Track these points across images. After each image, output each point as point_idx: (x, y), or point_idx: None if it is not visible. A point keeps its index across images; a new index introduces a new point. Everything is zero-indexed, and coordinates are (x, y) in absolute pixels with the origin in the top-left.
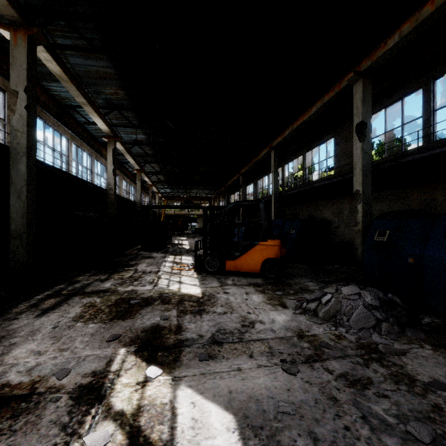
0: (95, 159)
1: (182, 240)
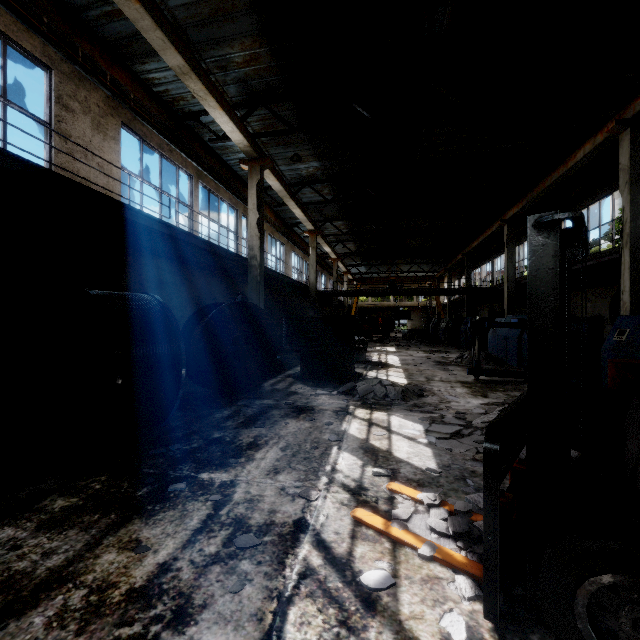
0: (244, 215)
1: (386, 354)
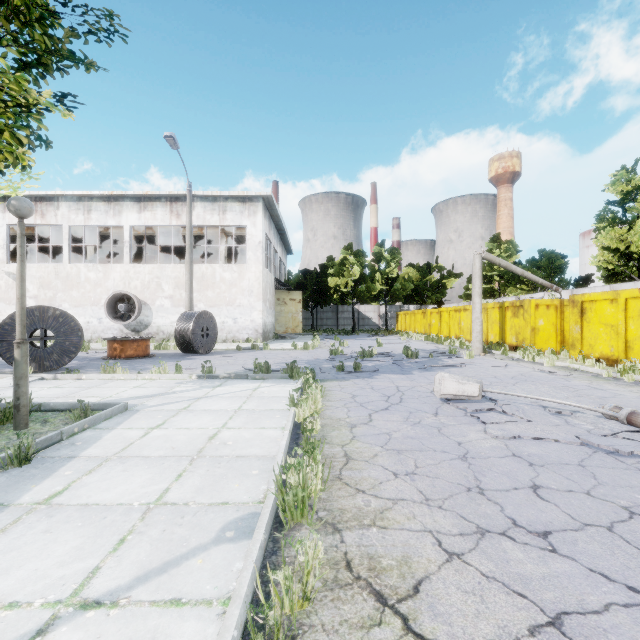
0: None
1: None
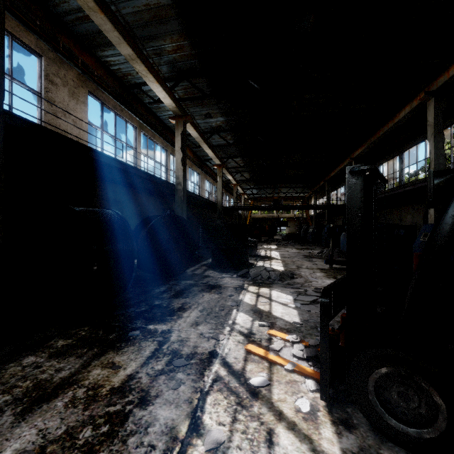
0: (171, 154)
1: (270, 250)
